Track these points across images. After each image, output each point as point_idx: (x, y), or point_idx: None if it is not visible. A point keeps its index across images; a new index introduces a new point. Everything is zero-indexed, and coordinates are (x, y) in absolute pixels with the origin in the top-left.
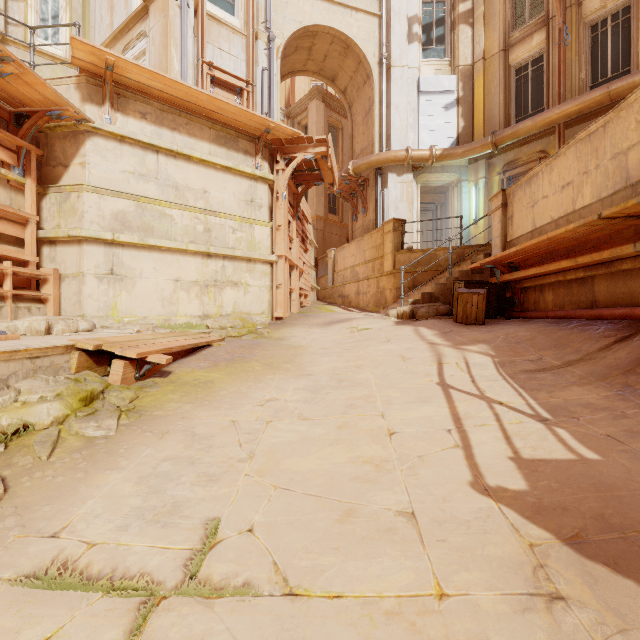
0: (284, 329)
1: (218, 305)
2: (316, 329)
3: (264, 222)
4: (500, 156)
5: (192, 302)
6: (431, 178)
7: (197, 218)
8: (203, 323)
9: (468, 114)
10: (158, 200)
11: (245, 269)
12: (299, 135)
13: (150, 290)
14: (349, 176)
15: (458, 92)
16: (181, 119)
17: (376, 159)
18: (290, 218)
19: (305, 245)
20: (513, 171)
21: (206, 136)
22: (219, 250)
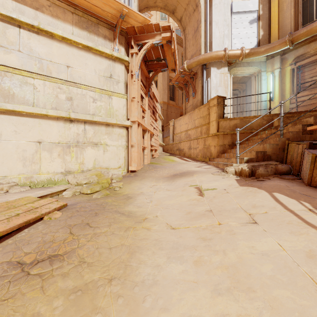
0: (135, 183)
1: (79, 162)
2: (162, 184)
3: (120, 94)
4: (291, 52)
5: (54, 160)
6: (240, 70)
7: (59, 88)
8: (64, 178)
9: (266, 26)
10: (18, 69)
11: (104, 132)
12: (148, 22)
13: (10, 151)
14: (184, 71)
15: (259, 11)
16: (44, 1)
17: (203, 57)
18: (143, 94)
19: (155, 116)
20: (303, 61)
21: (69, 19)
22: (79, 115)
